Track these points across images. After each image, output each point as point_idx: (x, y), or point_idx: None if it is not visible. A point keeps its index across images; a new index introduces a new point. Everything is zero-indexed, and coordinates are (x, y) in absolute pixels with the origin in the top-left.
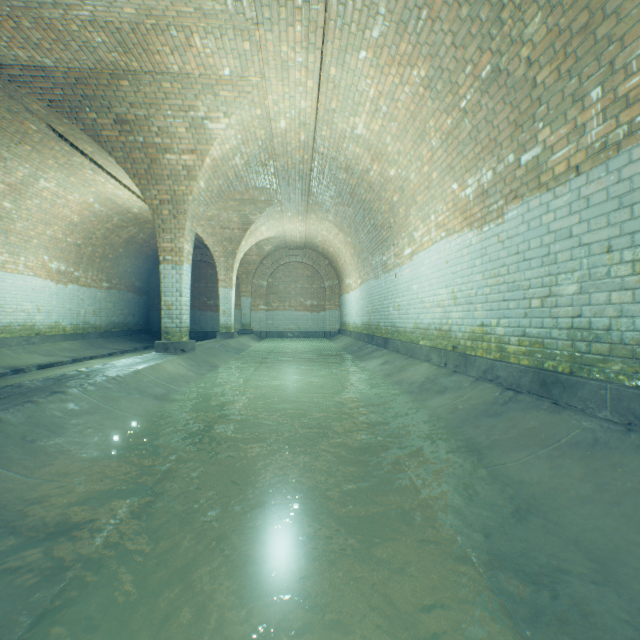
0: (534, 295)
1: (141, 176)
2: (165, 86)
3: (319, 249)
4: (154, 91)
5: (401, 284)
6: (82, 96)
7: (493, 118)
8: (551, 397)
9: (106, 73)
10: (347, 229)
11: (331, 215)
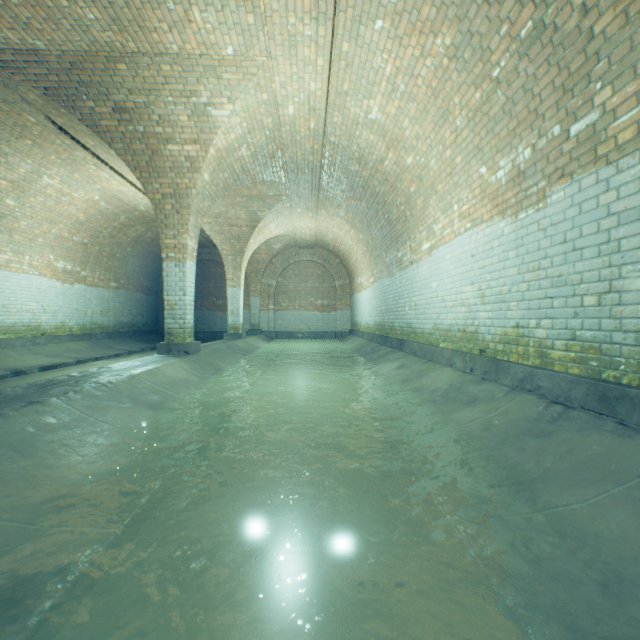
0: (588, 291)
1: (142, 169)
2: (164, 69)
3: (330, 247)
4: (153, 75)
5: (418, 282)
6: (78, 82)
7: (533, 85)
8: (615, 415)
9: (102, 56)
10: (359, 225)
11: (342, 211)
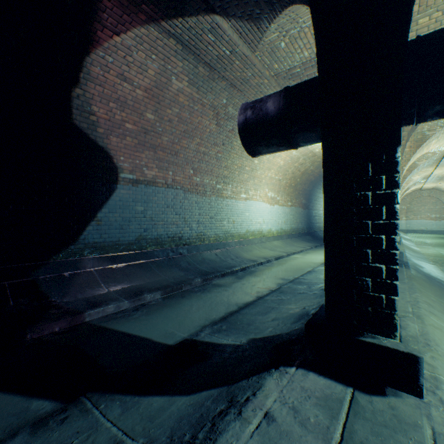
0: None
1: None
2: None
3: (441, 190)
4: None
5: None
6: None
7: None
8: None
9: None
10: None
11: None
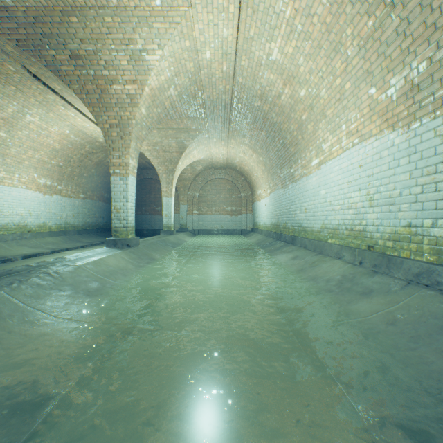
0: None
1: (94, 104)
2: (107, 20)
3: (237, 168)
4: (98, 26)
5: (308, 190)
6: (41, 34)
7: None
8: None
9: (57, 10)
10: (259, 150)
11: (247, 139)
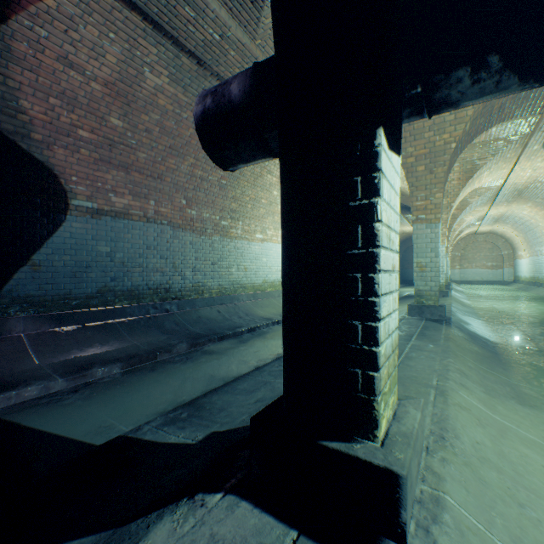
0: None
1: None
2: None
3: (497, 234)
4: None
5: None
6: None
7: None
8: None
9: None
10: (519, 231)
11: (509, 225)
